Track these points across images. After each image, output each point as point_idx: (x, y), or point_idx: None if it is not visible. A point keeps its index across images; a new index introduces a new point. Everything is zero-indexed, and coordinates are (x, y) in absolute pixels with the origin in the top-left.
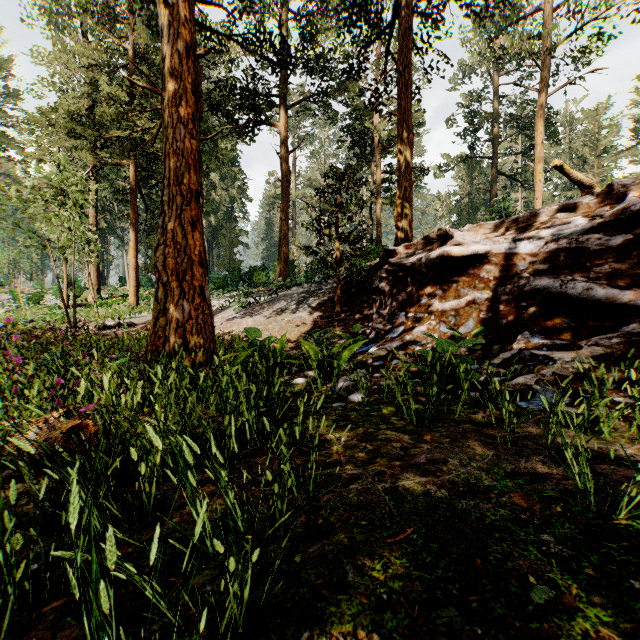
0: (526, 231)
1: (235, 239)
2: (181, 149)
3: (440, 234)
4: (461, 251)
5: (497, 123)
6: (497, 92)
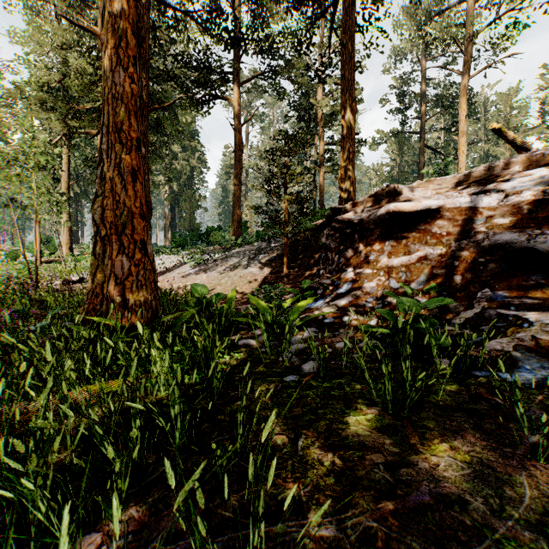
0: (481, 185)
1: (195, 203)
2: (120, 93)
3: (388, 191)
4: (412, 206)
5: (424, 103)
6: (424, 76)
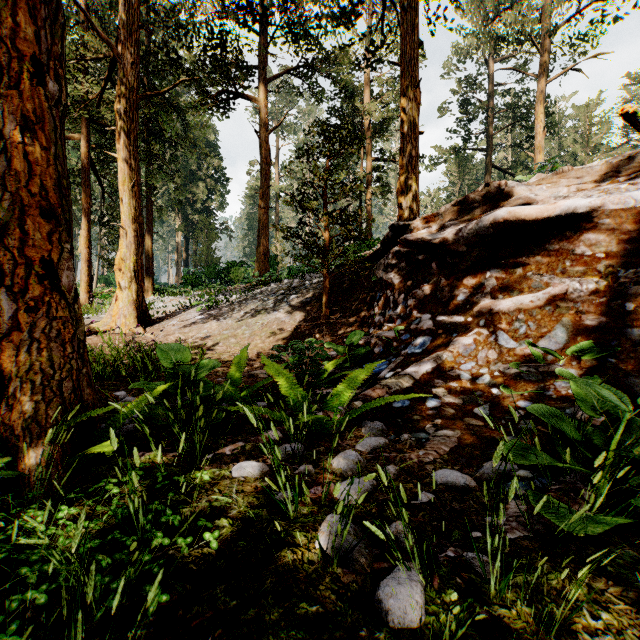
0: None
1: (213, 233)
2: None
3: (487, 193)
4: (541, 210)
5: (491, 114)
6: (491, 81)
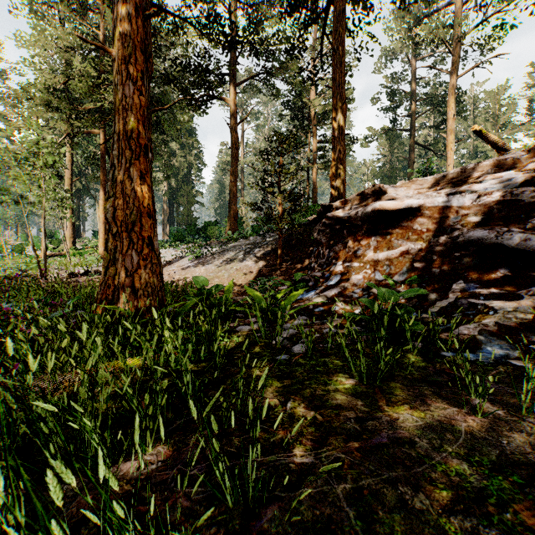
0: (458, 186)
1: (192, 199)
2: (130, 105)
3: (374, 190)
4: (395, 205)
5: (414, 101)
6: (414, 75)
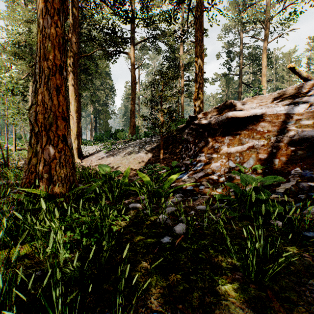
0: (290, 99)
1: (108, 115)
2: (47, 33)
3: (227, 104)
4: (244, 113)
5: (241, 57)
6: (241, 42)
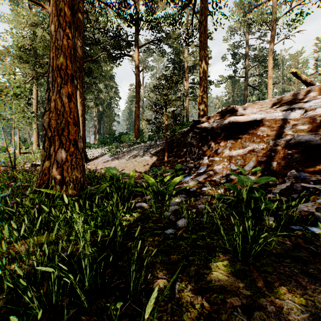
0: (288, 105)
1: (112, 118)
2: (60, 45)
3: (229, 109)
4: (245, 118)
5: (247, 59)
6: (247, 43)
